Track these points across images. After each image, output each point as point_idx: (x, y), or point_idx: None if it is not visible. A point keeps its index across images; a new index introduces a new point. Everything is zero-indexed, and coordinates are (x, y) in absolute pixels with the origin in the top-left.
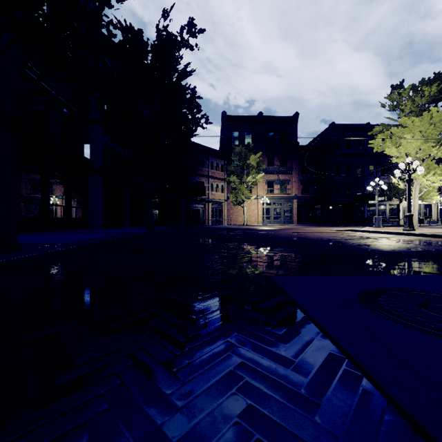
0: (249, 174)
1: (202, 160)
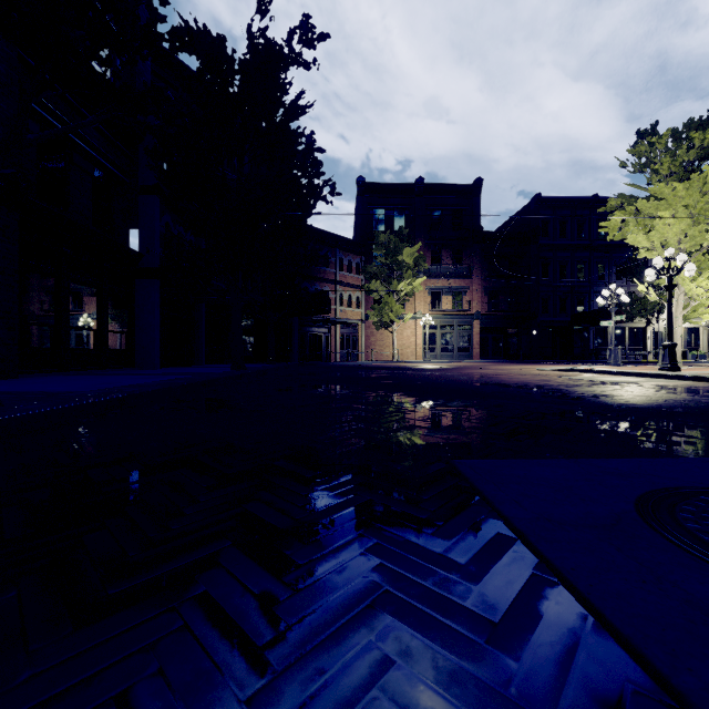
0: (402, 278)
1: (324, 255)
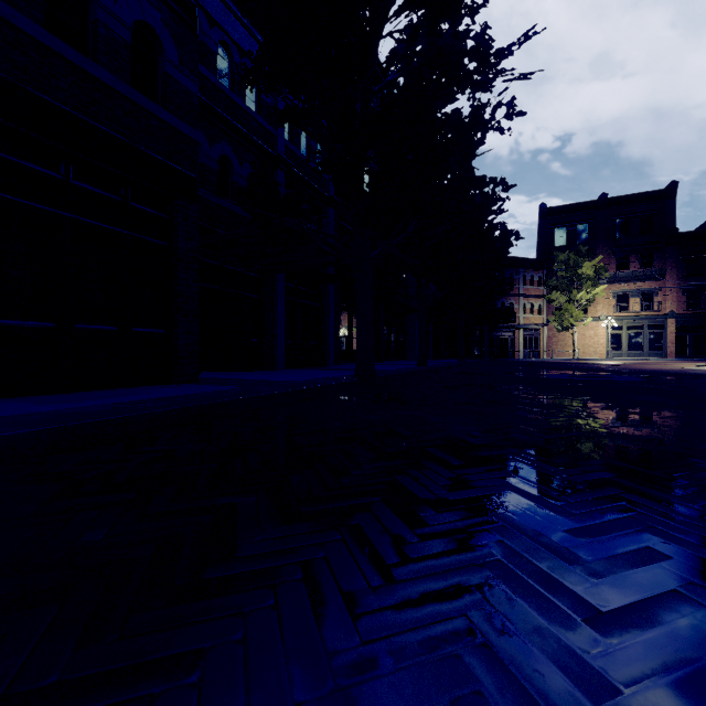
0: (581, 288)
1: (510, 283)
